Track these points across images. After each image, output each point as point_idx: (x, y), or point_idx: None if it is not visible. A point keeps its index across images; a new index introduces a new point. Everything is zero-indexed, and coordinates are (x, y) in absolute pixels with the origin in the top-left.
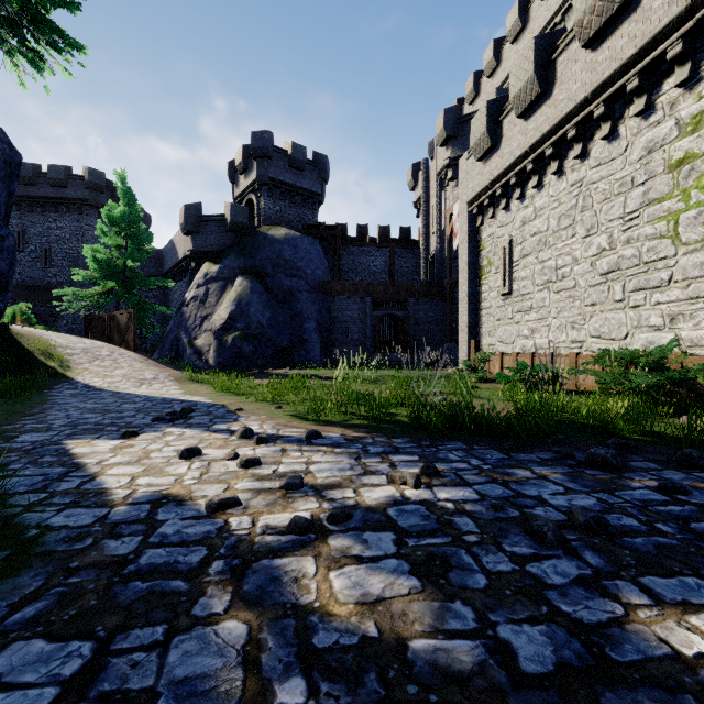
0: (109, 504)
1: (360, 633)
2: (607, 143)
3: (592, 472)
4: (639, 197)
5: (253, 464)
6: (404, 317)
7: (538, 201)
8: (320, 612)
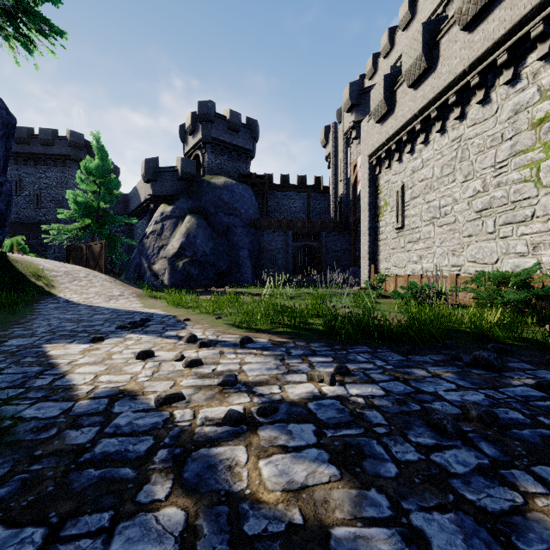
0: (74, 398)
1: (286, 520)
2: (481, 107)
3: (477, 371)
4: (507, 149)
5: (196, 364)
6: (318, 247)
7: (425, 154)
8: (251, 499)
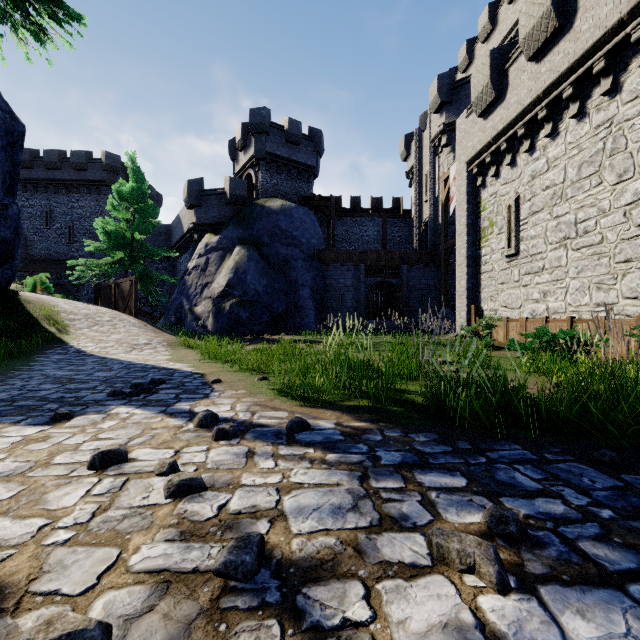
0: None
1: None
2: None
3: None
4: None
5: (189, 490)
6: (397, 284)
7: (552, 151)
8: None
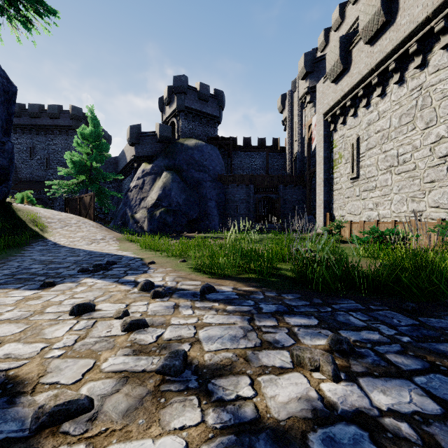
0: None
1: None
2: (446, 52)
3: None
4: None
5: (137, 327)
6: (276, 198)
7: (381, 106)
8: None
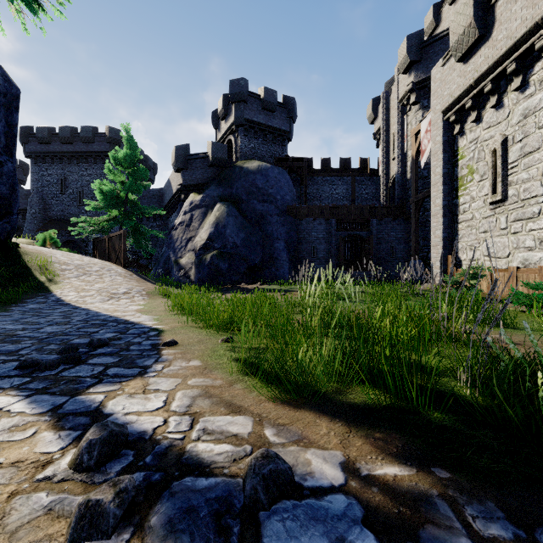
0: None
1: None
2: None
3: None
4: None
5: None
6: (366, 236)
7: None
8: None
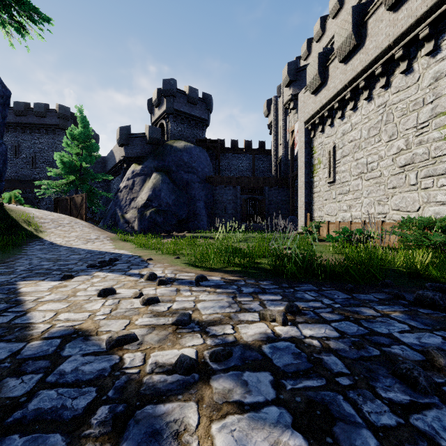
0: (27, 338)
1: None
2: (404, 76)
3: (424, 311)
4: (428, 112)
5: (153, 302)
6: (261, 199)
7: (354, 119)
8: None
